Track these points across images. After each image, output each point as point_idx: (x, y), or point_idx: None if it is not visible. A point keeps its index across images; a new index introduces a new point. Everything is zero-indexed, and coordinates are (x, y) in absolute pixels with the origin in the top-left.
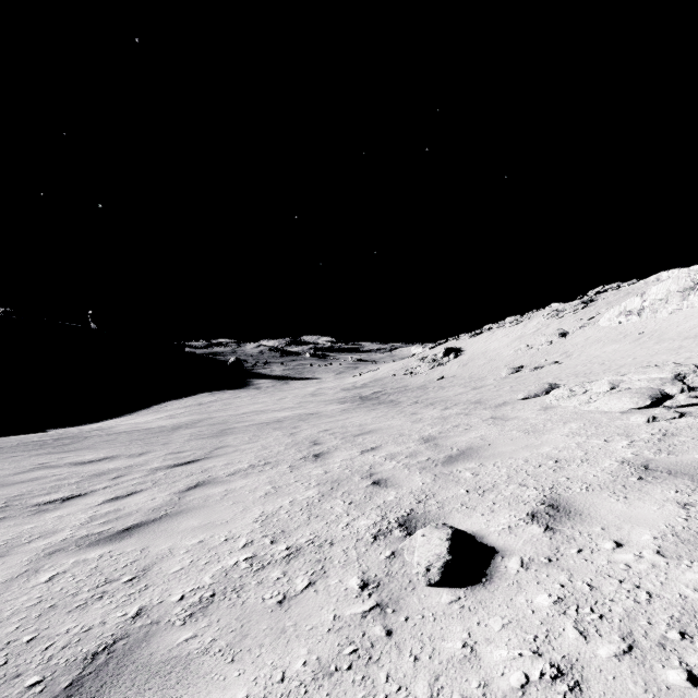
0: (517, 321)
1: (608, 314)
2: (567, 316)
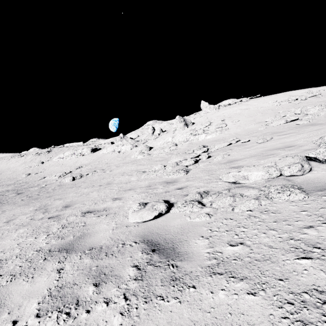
0: (21, 155)
1: (55, 158)
2: (43, 156)
